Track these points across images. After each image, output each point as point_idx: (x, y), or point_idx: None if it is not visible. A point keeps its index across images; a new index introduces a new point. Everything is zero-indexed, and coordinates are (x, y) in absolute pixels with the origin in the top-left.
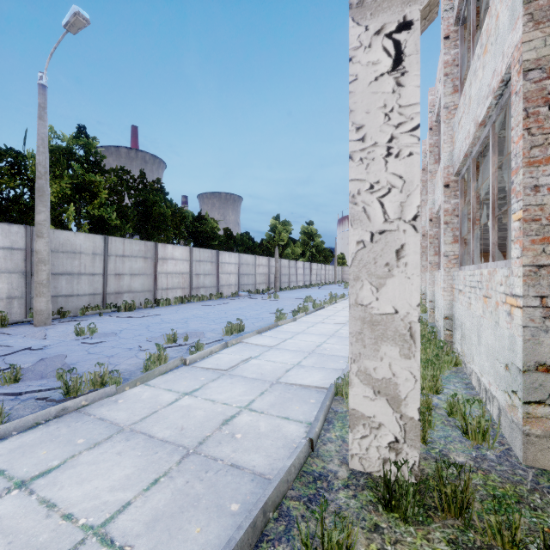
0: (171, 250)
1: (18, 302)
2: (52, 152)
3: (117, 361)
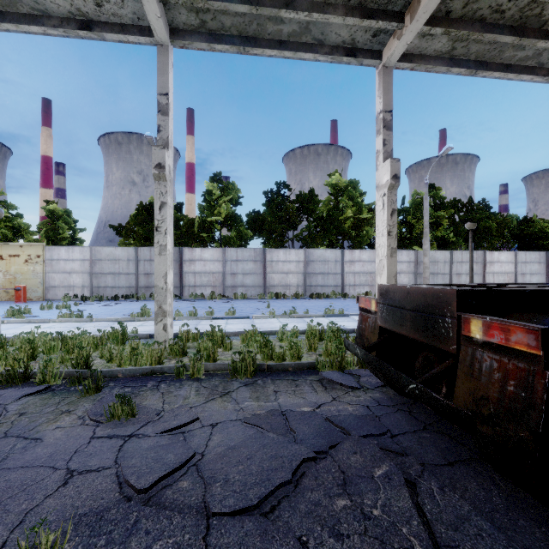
0: (497, 255)
1: None
2: (415, 204)
3: None
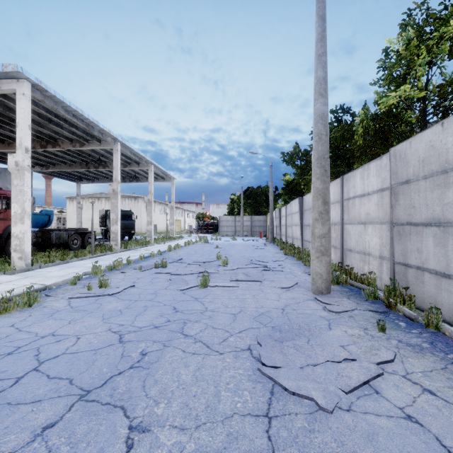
0: None
1: (387, 266)
2: None
3: (129, 276)
